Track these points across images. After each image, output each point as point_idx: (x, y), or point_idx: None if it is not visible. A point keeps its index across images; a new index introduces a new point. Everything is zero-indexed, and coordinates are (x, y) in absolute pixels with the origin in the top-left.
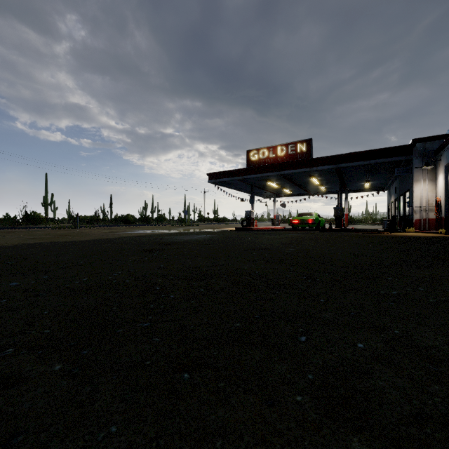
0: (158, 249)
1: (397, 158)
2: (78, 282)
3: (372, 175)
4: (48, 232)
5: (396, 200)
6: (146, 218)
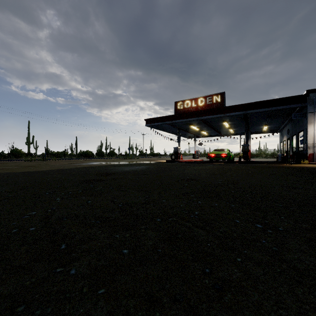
0: (98, 179)
1: (294, 105)
2: None
3: (270, 120)
4: (19, 164)
5: (288, 139)
6: (101, 153)
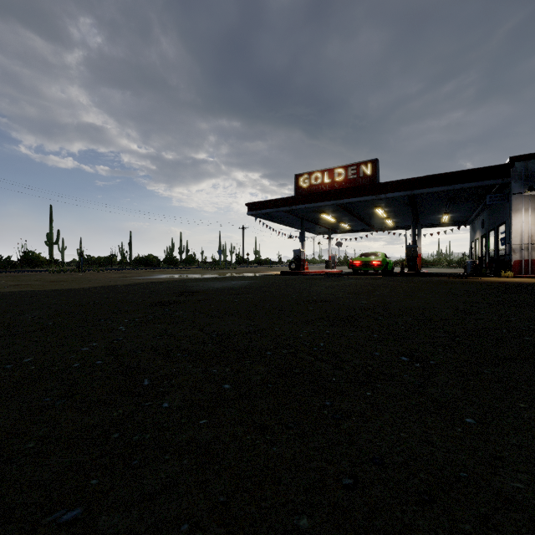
0: (175, 301)
1: (490, 182)
2: (11, 366)
3: (453, 204)
4: (41, 277)
5: (482, 237)
6: (172, 260)
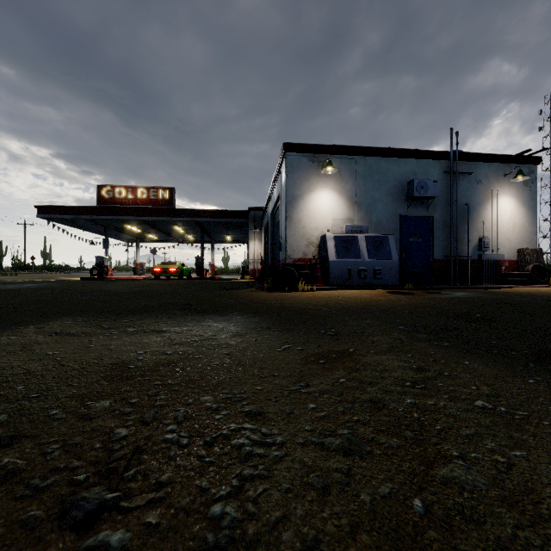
0: None
1: (239, 220)
2: None
3: (229, 229)
4: None
5: None
6: None
